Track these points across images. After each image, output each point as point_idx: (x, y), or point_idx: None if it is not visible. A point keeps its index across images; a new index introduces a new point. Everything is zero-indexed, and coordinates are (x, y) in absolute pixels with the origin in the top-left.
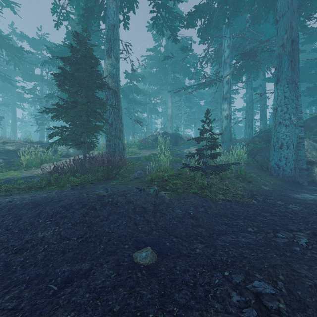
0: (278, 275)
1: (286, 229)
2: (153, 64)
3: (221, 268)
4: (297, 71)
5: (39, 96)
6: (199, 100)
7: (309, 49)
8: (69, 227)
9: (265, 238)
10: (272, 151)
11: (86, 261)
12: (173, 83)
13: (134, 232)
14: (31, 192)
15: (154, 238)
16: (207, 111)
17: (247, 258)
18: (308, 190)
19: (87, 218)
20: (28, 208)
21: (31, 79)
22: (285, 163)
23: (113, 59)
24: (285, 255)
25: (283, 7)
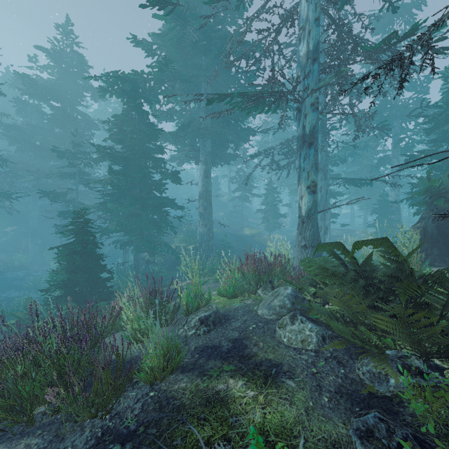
0: None
1: None
2: None
3: None
4: None
5: None
6: None
7: None
8: None
9: None
10: None
11: None
12: None
13: None
14: None
15: None
16: None
17: None
18: None
19: None
20: None
21: None
22: None
23: (396, 191)
24: None
25: None
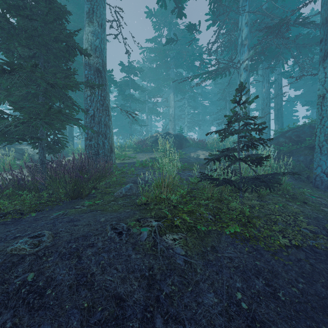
0: None
1: None
2: (153, 58)
3: None
4: None
5: None
6: (203, 100)
7: None
8: None
9: None
10: (317, 155)
11: None
12: (175, 79)
13: None
14: None
15: None
16: (242, 85)
17: None
18: None
19: None
20: None
21: None
22: None
23: (95, 25)
24: None
25: None
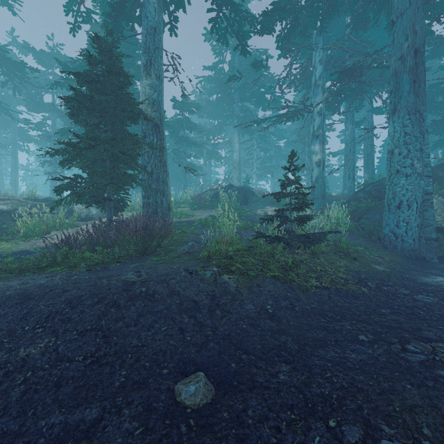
0: (420, 426)
1: (419, 337)
2: (212, 88)
3: (322, 412)
4: (422, 95)
5: (51, 133)
6: (278, 140)
7: (434, 68)
8: (72, 338)
9: (389, 353)
10: (386, 213)
11: (95, 403)
12: (241, 115)
13: (180, 345)
14: (24, 277)
15: (211, 355)
16: (293, 153)
17: (364, 392)
18: (441, 271)
19: (104, 322)
20: (11, 305)
21: (38, 108)
22: (404, 230)
23: (153, 78)
24: (425, 386)
25: (402, 2)
